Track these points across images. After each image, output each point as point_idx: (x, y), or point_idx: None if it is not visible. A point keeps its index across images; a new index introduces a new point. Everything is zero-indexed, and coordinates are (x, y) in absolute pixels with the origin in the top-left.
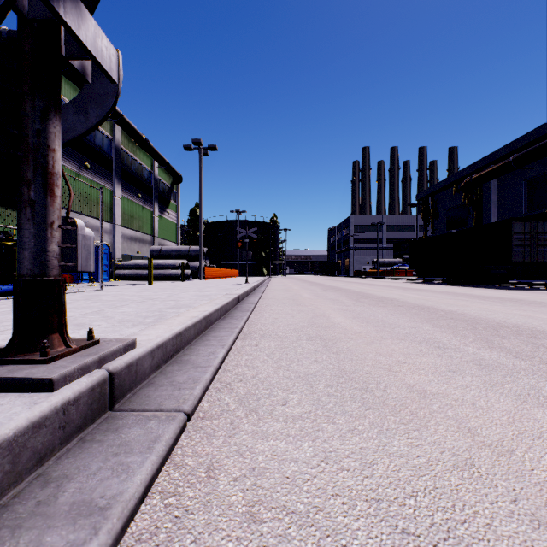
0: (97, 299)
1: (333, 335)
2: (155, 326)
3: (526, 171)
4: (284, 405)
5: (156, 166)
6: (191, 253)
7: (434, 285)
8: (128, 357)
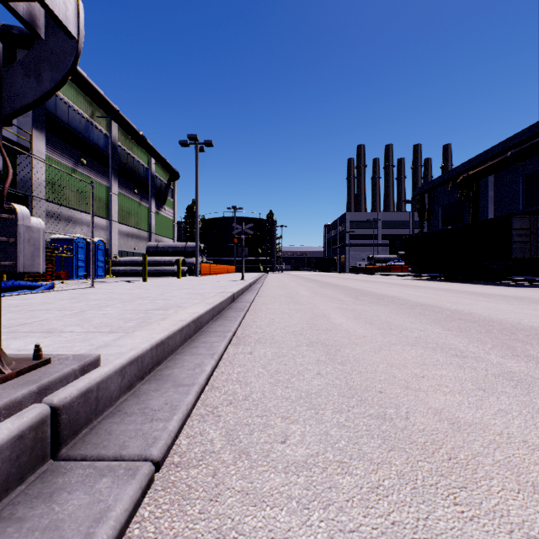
0: (83, 298)
1: (336, 340)
2: (133, 334)
3: (524, 167)
4: (283, 443)
5: (153, 162)
6: (188, 249)
7: (431, 281)
8: (85, 382)
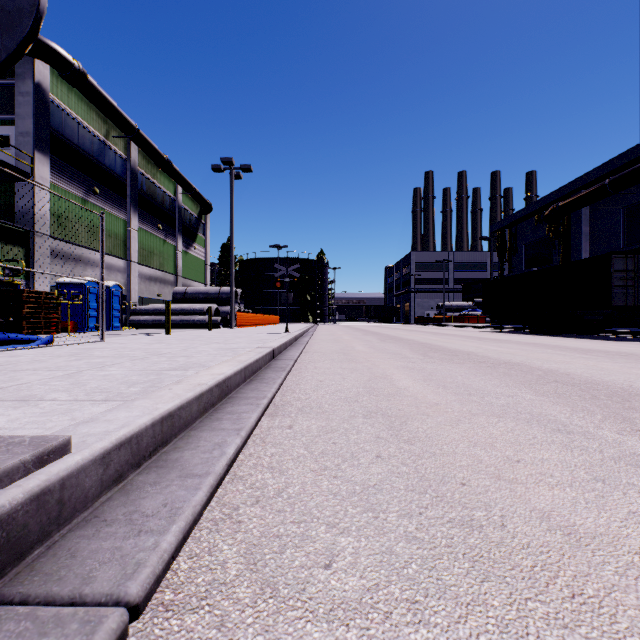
0: (86, 354)
1: (401, 408)
2: (132, 403)
3: (625, 197)
4: (327, 567)
5: (181, 192)
6: (222, 296)
7: (514, 334)
8: (40, 479)
